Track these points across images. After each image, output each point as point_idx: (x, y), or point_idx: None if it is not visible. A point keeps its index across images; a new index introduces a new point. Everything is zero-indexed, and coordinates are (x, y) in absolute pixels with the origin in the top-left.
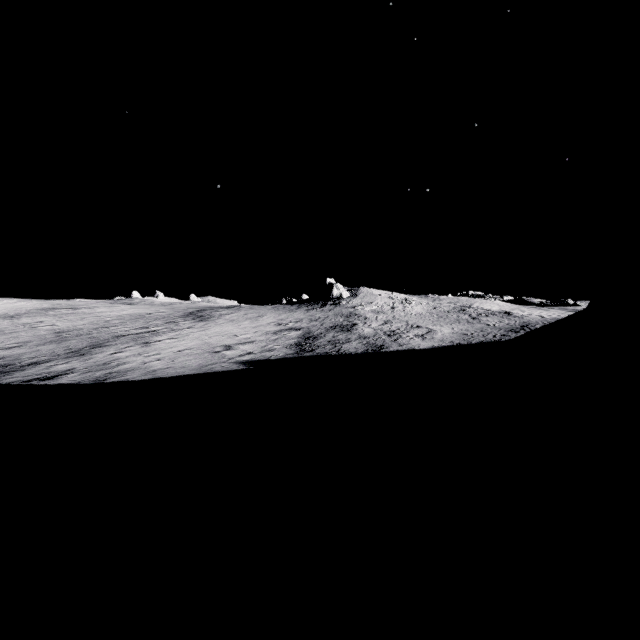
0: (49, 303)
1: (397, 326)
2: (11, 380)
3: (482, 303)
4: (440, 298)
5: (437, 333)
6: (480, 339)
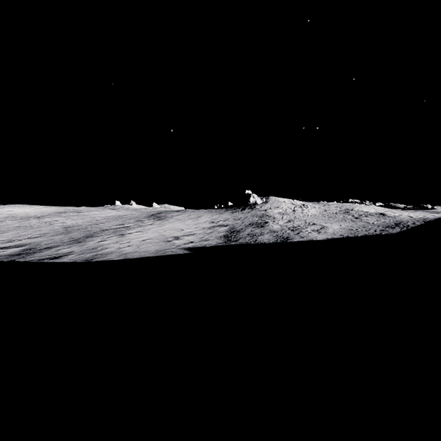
0: (62, 208)
1: (298, 223)
2: (32, 259)
3: (361, 207)
4: (329, 204)
5: (329, 229)
6: (364, 233)
